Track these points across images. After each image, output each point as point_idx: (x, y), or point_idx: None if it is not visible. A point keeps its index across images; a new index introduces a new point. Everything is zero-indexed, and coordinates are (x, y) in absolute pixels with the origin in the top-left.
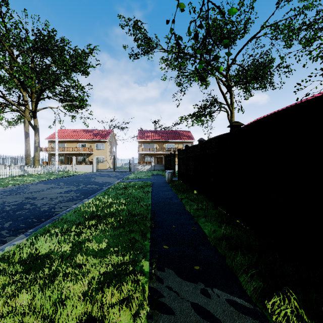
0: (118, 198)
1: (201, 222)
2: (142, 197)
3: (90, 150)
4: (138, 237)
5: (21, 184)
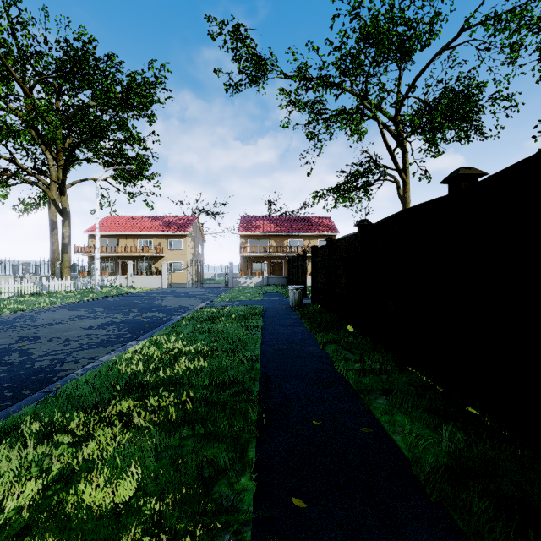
0: (195, 341)
1: (379, 411)
2: (244, 338)
3: (159, 251)
4: (224, 460)
5: (28, 311)
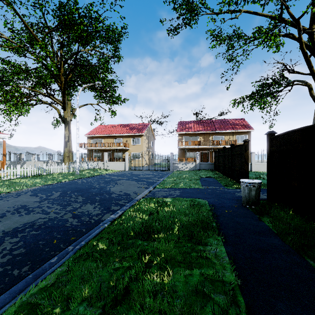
0: None
1: None
2: None
3: (126, 146)
4: None
5: (4, 194)
